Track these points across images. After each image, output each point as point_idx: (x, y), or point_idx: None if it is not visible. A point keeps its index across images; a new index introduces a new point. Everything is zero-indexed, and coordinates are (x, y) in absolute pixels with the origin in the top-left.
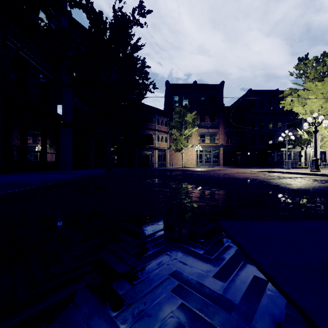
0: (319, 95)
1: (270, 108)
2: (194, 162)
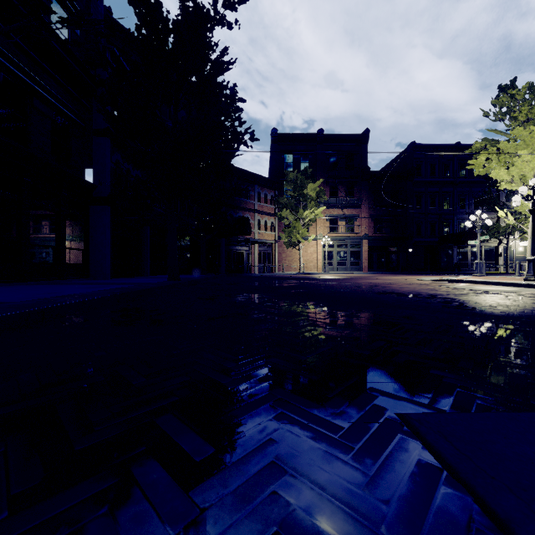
0: None
1: (446, 175)
2: (319, 264)
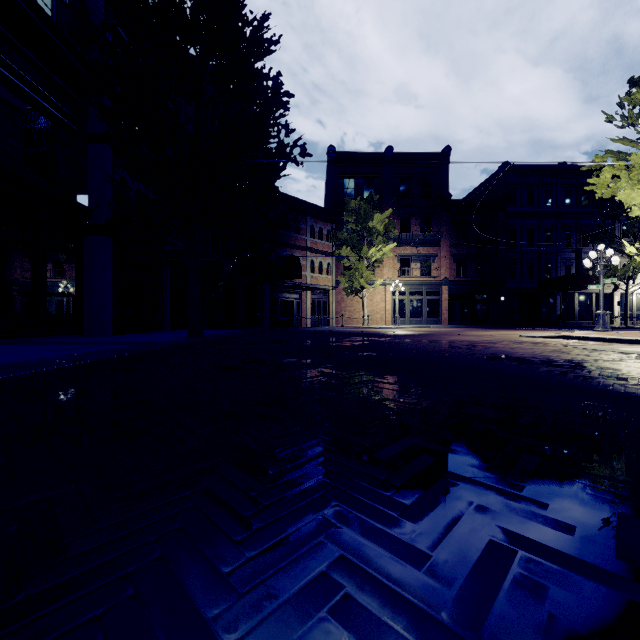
0: None
1: (547, 204)
2: (388, 316)
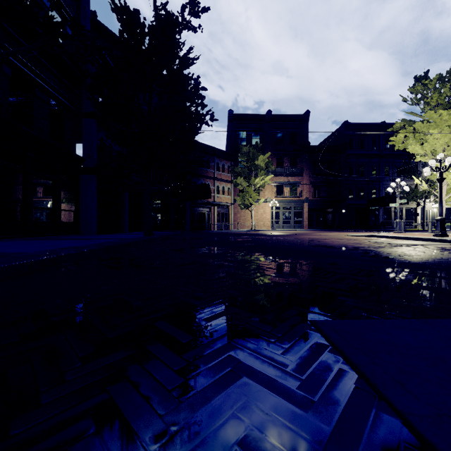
0: (445, 128)
1: (373, 148)
2: (268, 223)
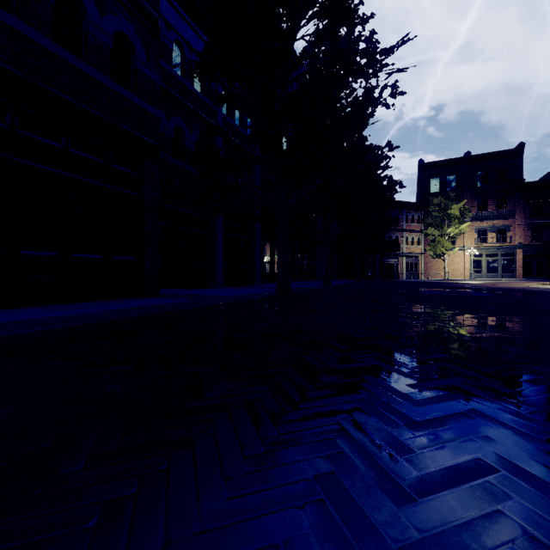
0: None
1: None
2: (466, 272)
